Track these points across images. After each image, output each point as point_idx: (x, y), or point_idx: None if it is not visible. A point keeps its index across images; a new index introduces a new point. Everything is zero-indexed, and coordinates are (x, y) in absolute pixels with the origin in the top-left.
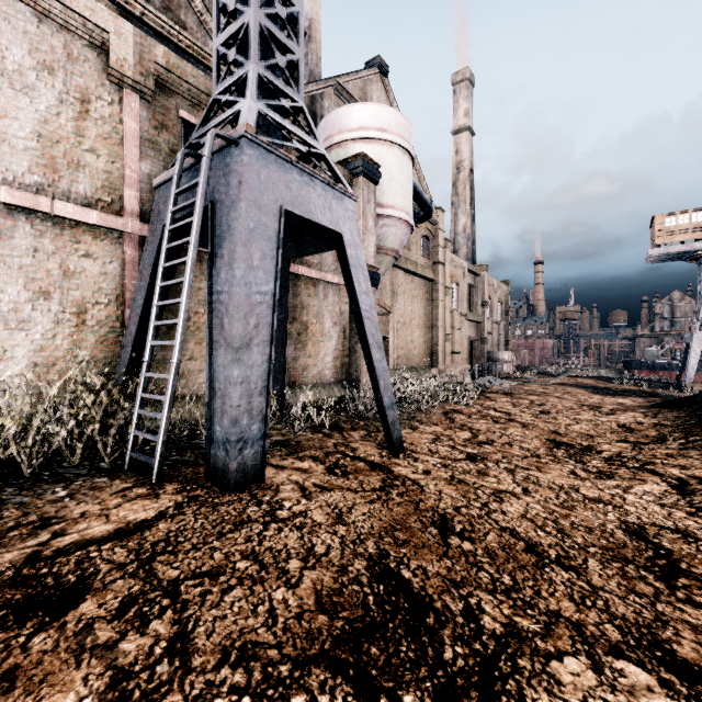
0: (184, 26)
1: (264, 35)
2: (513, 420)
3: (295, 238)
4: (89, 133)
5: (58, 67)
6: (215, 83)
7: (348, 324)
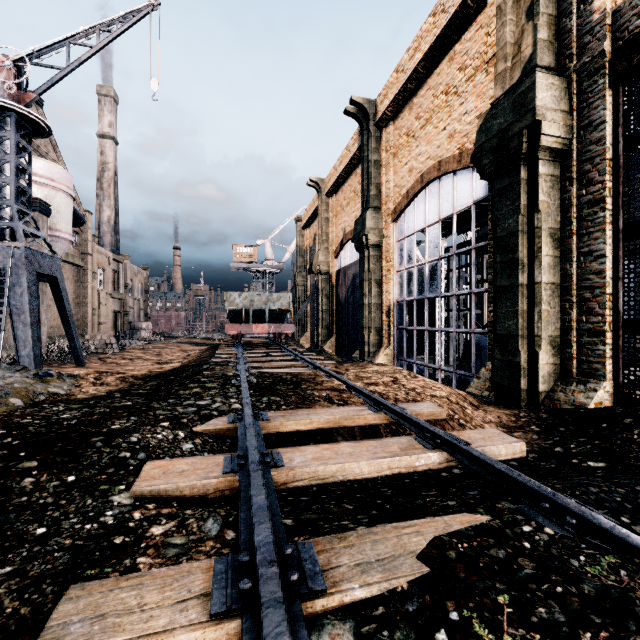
0: None
1: (17, 189)
2: (141, 358)
3: None
4: None
5: None
6: None
7: None
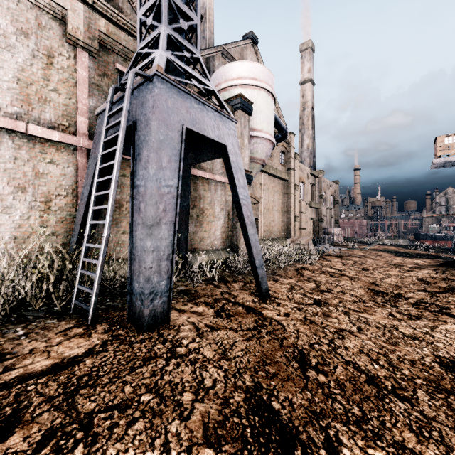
0: (121, 11)
1: (172, 7)
2: (344, 275)
3: (194, 150)
4: (53, 78)
5: (31, 33)
6: (138, 42)
7: (231, 209)
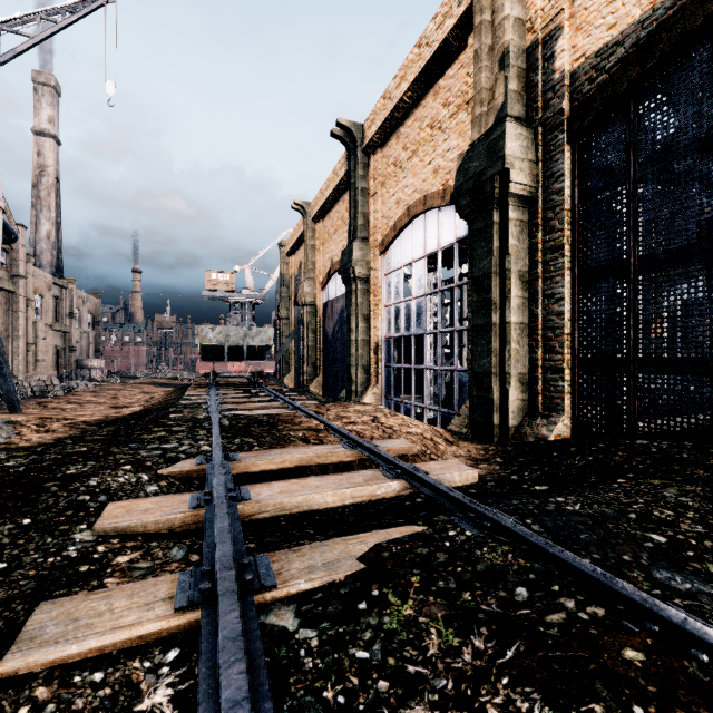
0: None
1: None
2: (92, 402)
3: None
4: None
5: None
6: None
7: None
